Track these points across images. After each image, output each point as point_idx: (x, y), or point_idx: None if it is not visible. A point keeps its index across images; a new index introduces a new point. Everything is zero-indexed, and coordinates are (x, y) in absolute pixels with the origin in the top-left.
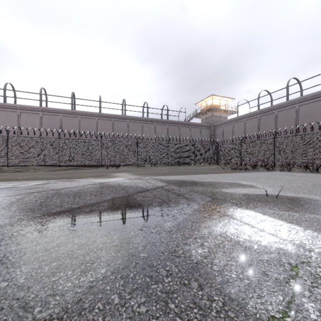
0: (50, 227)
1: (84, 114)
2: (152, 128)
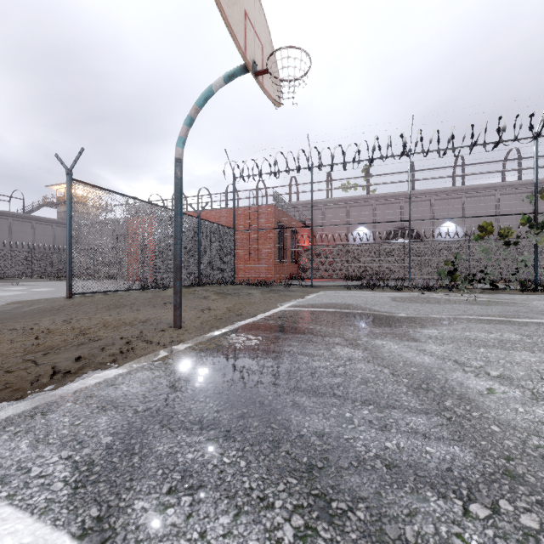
0: None
1: None
2: None
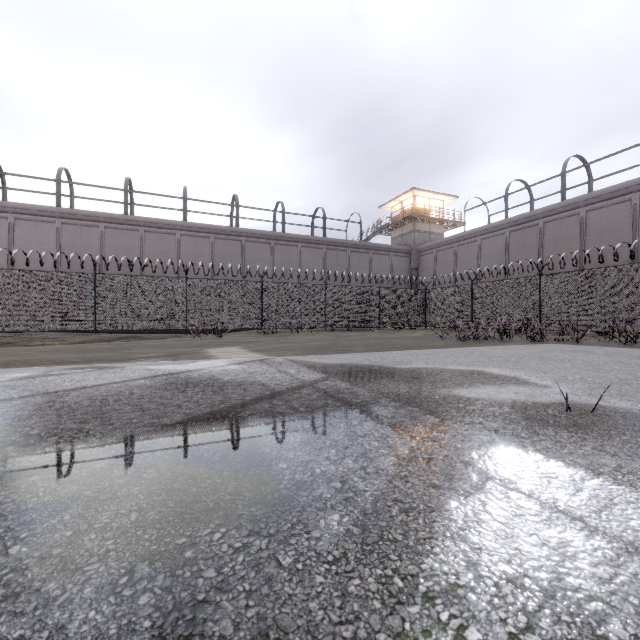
0: None
1: (150, 224)
2: (293, 254)
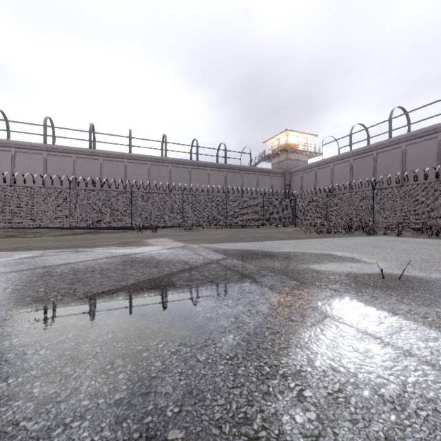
0: (0, 350)
1: (107, 155)
2: (204, 175)
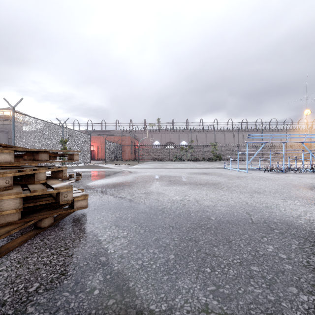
0: None
1: None
2: None
